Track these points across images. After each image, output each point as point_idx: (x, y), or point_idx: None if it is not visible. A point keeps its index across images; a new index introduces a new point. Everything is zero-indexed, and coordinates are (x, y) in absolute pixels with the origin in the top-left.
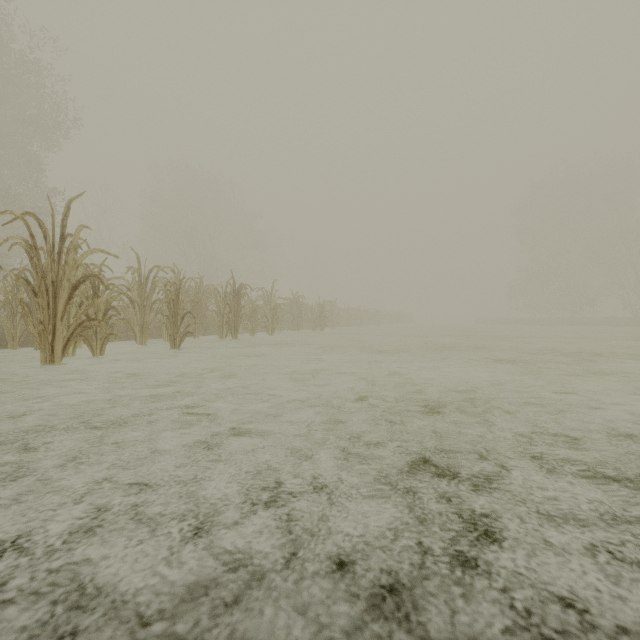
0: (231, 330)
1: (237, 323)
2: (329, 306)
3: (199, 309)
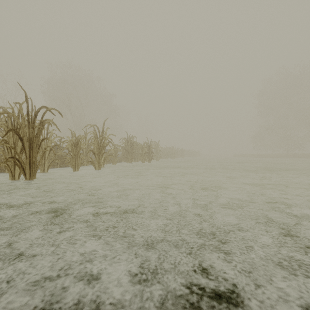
0: (22, 168)
1: (32, 158)
2: (154, 145)
3: None
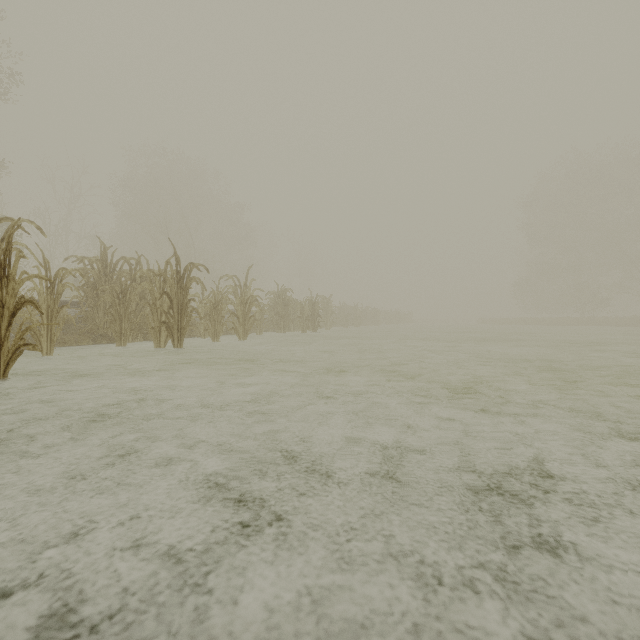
0: (172, 334)
1: (182, 323)
2: (323, 303)
3: (127, 302)
